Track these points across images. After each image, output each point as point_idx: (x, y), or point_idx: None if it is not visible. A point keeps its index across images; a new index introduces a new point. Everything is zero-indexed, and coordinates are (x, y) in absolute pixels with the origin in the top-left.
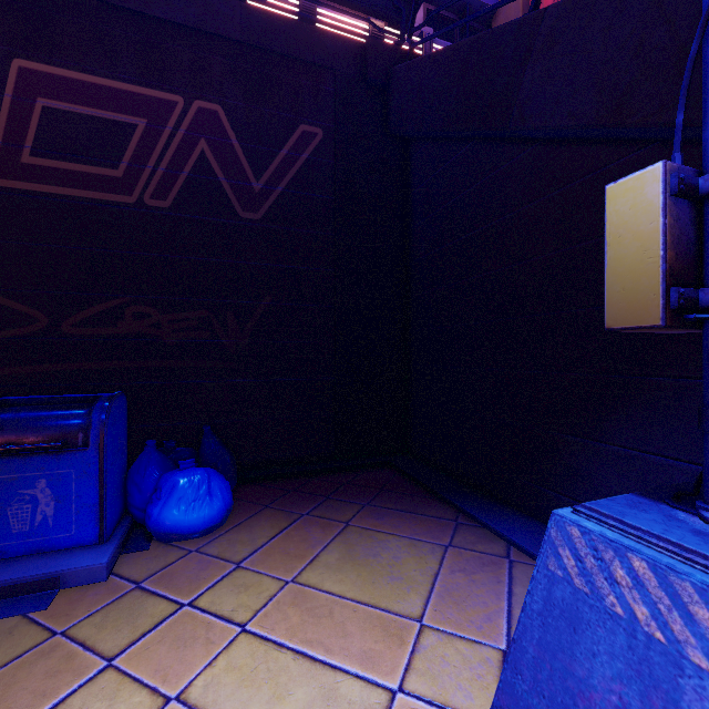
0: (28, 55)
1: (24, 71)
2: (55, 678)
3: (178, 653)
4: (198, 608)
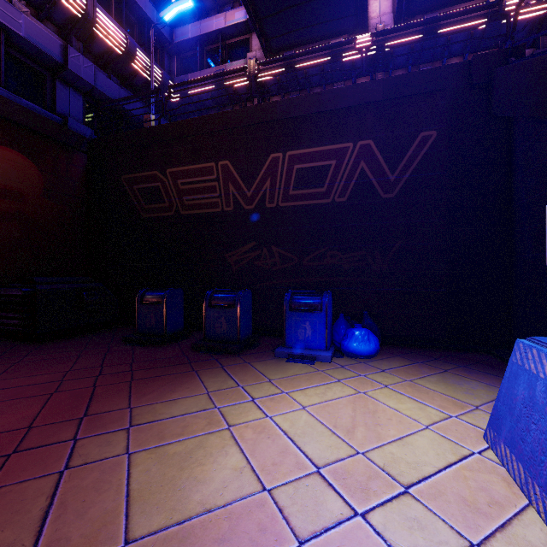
0: (291, 149)
1: (290, 156)
2: (324, 379)
3: (361, 385)
4: (367, 377)
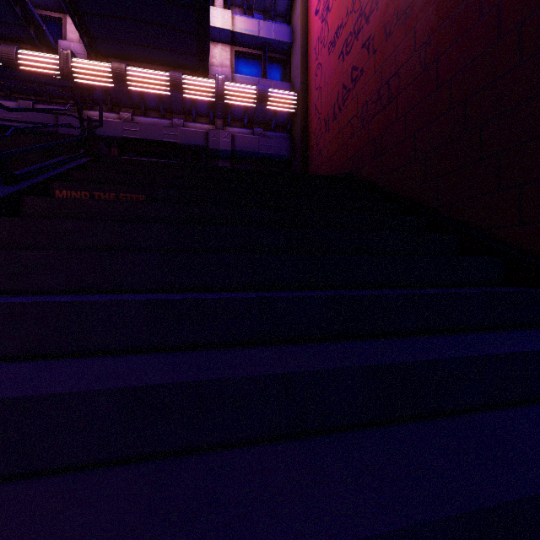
0: None
1: None
2: None
3: None
4: None
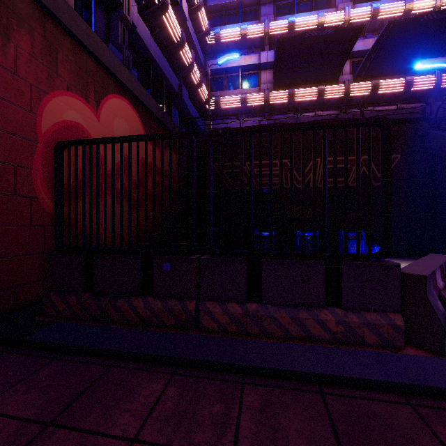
0: None
1: None
2: None
3: None
4: None
